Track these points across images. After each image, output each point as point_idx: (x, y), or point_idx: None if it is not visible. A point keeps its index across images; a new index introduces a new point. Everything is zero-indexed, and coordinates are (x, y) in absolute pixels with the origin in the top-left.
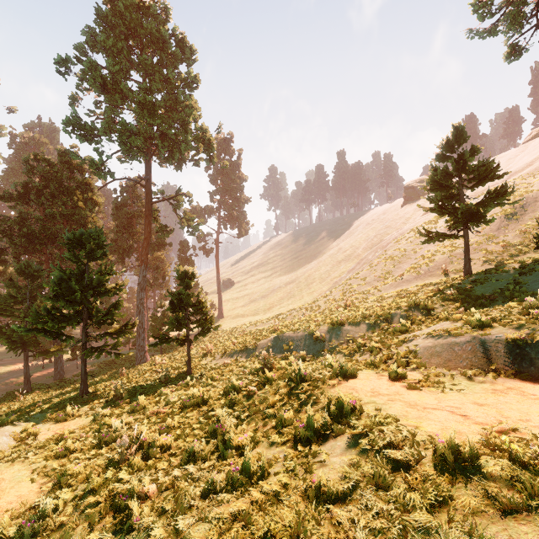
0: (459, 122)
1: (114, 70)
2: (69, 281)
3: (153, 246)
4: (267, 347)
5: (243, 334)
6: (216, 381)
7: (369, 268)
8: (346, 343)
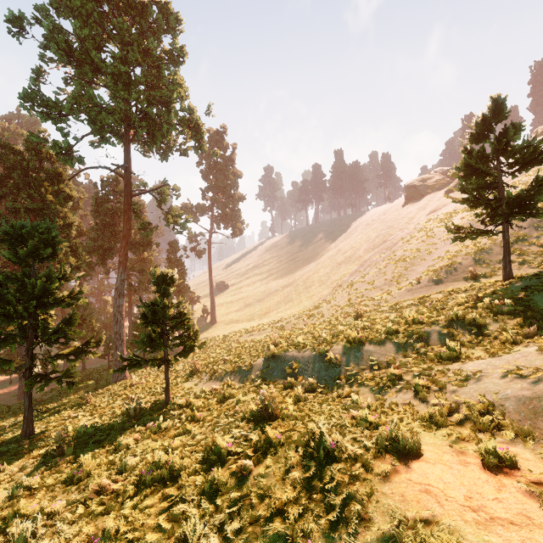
0: (498, 94)
1: (82, 34)
2: (3, 289)
3: (138, 246)
4: (265, 369)
5: (237, 347)
6: (199, 422)
7: (376, 270)
8: (369, 369)
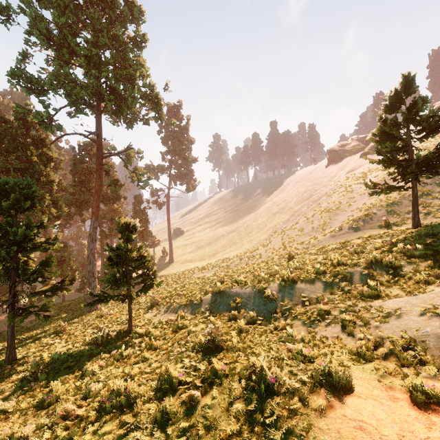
0: (408, 72)
1: (60, 22)
2: None
3: (108, 199)
4: (213, 303)
5: (190, 283)
6: (156, 350)
7: (305, 219)
8: (301, 304)
